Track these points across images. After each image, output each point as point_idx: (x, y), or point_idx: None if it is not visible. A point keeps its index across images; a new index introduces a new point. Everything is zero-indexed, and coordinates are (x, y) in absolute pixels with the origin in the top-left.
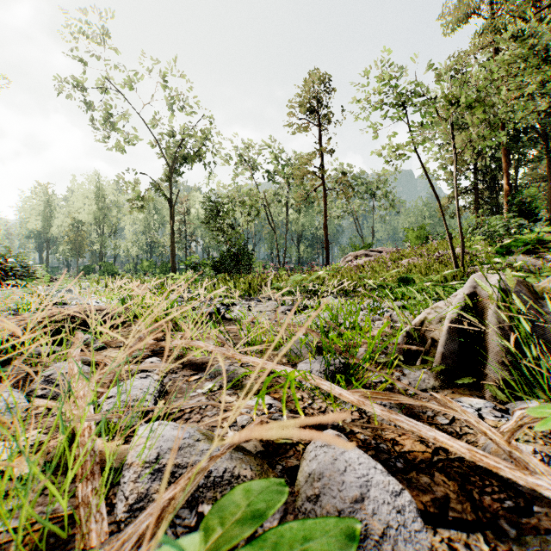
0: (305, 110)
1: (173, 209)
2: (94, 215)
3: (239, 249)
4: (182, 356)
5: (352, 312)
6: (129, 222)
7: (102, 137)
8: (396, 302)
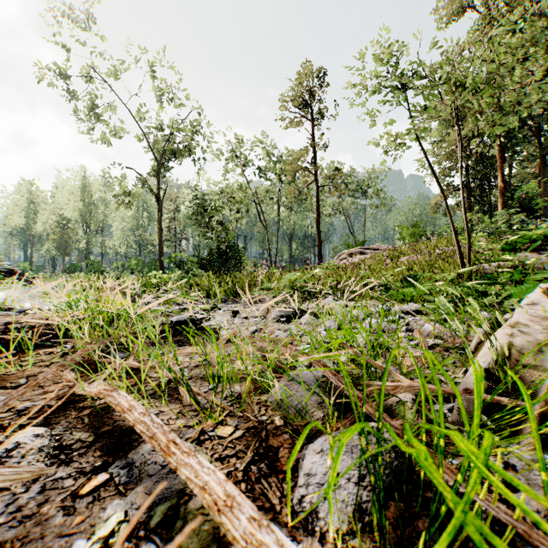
0: (297, 104)
1: (160, 205)
2: (80, 212)
3: (229, 246)
4: (107, 409)
5: (359, 318)
6: (117, 219)
7: (86, 129)
8: (408, 305)
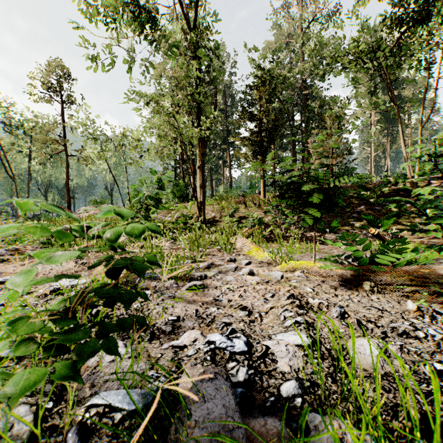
0: (46, 88)
1: None
2: None
3: None
4: None
5: None
6: None
7: None
8: None
